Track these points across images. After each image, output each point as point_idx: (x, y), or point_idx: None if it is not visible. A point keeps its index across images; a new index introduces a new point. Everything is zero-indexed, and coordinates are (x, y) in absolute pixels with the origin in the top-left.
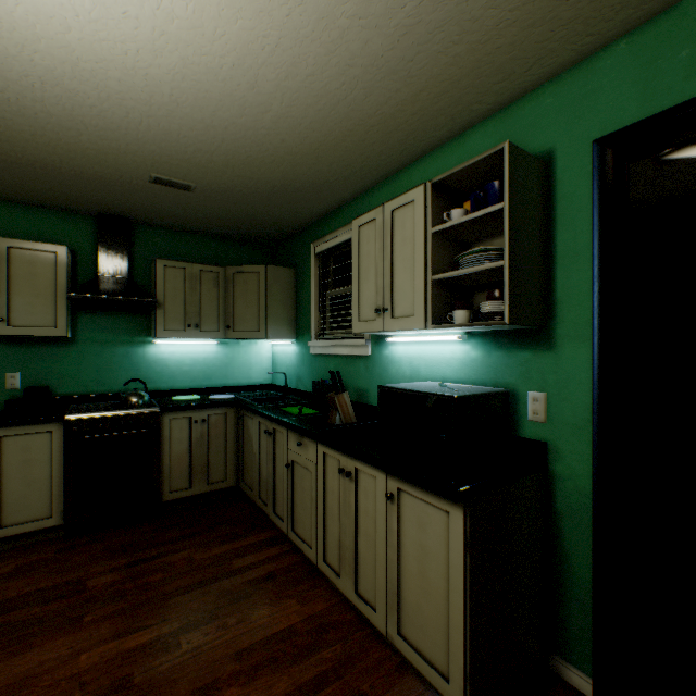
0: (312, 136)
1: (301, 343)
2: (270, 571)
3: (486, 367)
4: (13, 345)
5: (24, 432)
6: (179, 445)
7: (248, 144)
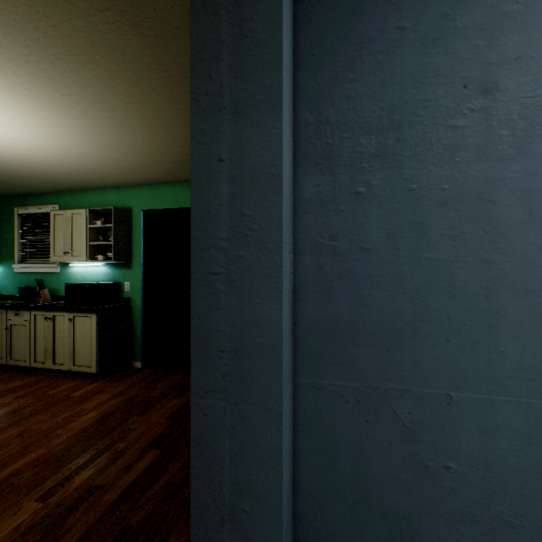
0: (30, 175)
1: (6, 265)
2: None
3: (113, 275)
4: None
5: None
6: None
7: None
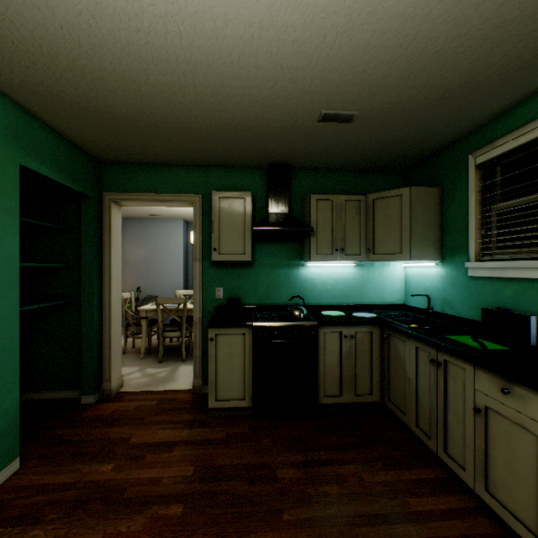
0: None
1: (449, 264)
2: (462, 534)
3: None
4: (219, 267)
5: (228, 332)
6: (331, 356)
7: (445, 30)
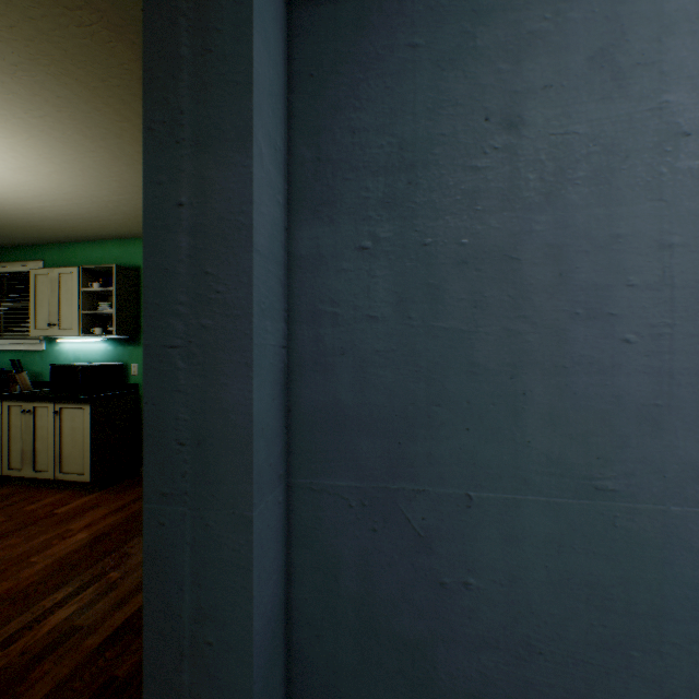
0: (1, 222)
1: None
2: None
3: (116, 354)
4: None
5: None
6: None
7: None
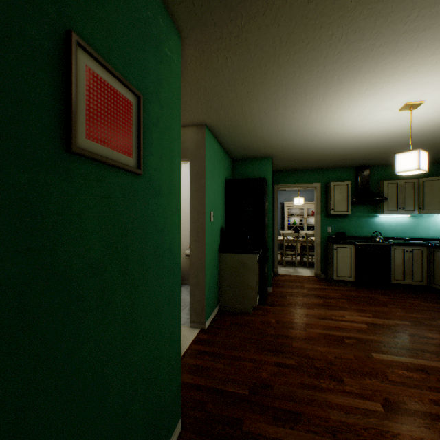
0: None
1: None
2: None
3: None
4: (328, 217)
5: (342, 246)
6: (397, 260)
7: None
